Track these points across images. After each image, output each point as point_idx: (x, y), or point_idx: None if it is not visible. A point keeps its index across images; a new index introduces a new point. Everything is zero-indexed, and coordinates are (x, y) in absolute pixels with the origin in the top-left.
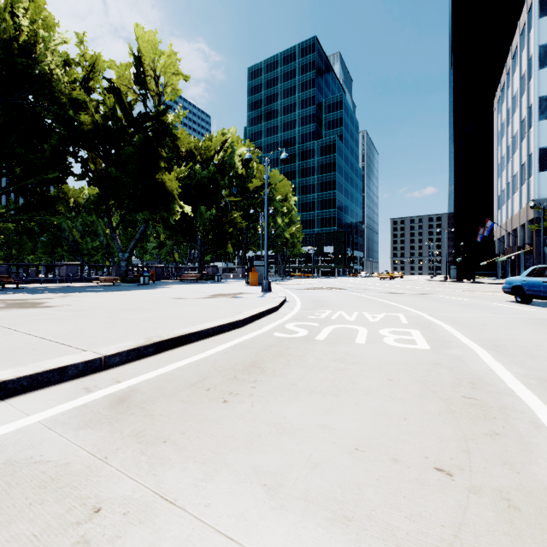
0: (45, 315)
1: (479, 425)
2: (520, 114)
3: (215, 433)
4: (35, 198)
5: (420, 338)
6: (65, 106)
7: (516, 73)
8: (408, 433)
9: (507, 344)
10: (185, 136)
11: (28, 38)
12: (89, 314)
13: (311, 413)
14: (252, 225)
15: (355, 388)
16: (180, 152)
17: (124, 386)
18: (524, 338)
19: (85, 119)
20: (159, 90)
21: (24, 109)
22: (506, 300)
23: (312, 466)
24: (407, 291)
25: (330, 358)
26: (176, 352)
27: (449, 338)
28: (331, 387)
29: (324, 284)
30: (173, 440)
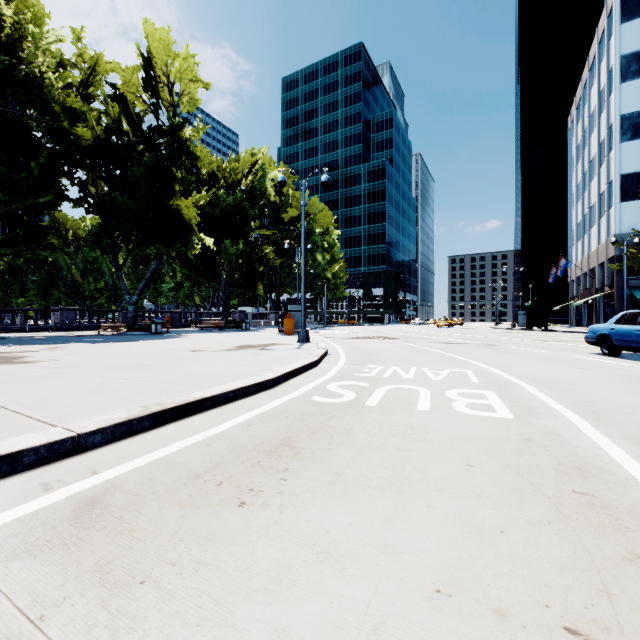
0: (19, 374)
1: (609, 541)
2: (598, 135)
3: (223, 564)
4: (21, 228)
5: (499, 402)
6: (58, 116)
7: (594, 87)
8: (511, 559)
9: (608, 409)
10: (206, 155)
11: (11, 32)
12: (76, 373)
13: (366, 523)
14: (287, 262)
15: (425, 479)
16: (201, 175)
17: (100, 480)
18: (627, 402)
19: (82, 132)
20: (174, 99)
21: (7, 119)
22: (589, 352)
23: (372, 628)
24: (470, 340)
25: (386, 432)
26: (182, 425)
27: (534, 402)
28: (391, 478)
29: (372, 332)
30: (155, 579)
